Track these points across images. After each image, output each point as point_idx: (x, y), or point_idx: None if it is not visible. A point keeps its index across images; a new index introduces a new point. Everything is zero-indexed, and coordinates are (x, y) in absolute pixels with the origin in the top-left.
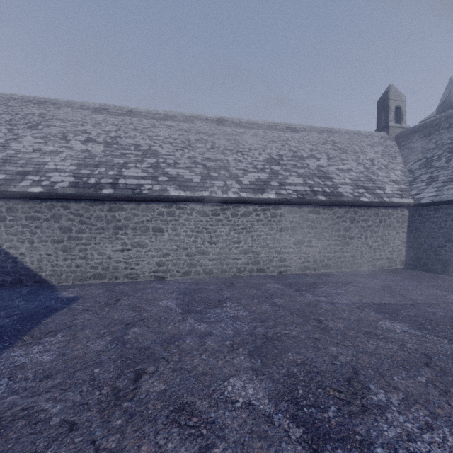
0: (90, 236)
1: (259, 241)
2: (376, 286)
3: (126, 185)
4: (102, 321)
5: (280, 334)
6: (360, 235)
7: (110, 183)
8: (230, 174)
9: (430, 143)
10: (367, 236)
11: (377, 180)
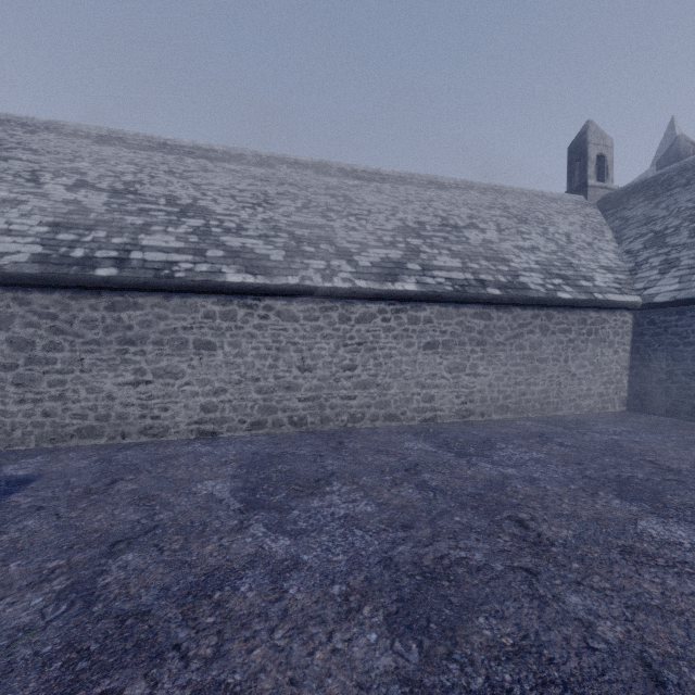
0: (71, 356)
1: (388, 365)
2: (597, 444)
3: (144, 263)
4: (60, 537)
5: (449, 560)
6: (557, 356)
7: (114, 258)
8: (337, 249)
9: (658, 209)
10: (567, 357)
11: (580, 265)
